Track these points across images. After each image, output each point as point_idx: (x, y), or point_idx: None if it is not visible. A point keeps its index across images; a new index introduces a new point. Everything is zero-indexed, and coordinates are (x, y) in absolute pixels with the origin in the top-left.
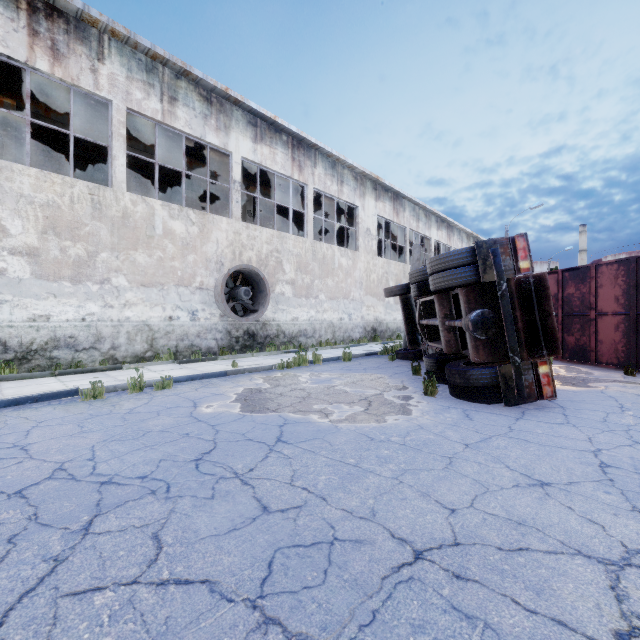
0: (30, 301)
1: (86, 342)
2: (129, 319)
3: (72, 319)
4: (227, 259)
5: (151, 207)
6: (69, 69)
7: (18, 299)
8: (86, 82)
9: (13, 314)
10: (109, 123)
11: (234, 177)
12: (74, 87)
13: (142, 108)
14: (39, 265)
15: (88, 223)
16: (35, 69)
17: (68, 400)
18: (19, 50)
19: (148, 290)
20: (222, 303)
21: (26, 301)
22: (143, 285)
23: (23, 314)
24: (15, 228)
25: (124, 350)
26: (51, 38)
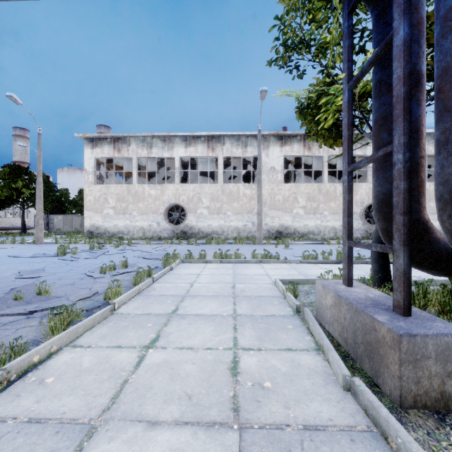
0: (303, 220)
1: (316, 232)
2: (328, 225)
3: (313, 225)
4: (365, 200)
5: (335, 186)
6: (312, 151)
7: (301, 220)
8: (316, 153)
9: (300, 224)
10: (322, 162)
11: (369, 165)
12: (313, 156)
13: (332, 153)
14: (305, 210)
15: (317, 196)
16: (304, 155)
17: (322, 244)
18: (301, 152)
19: (334, 215)
20: (363, 219)
21: (303, 221)
22: (333, 214)
23: (302, 224)
24: (300, 201)
25: (327, 236)
26: (308, 145)
